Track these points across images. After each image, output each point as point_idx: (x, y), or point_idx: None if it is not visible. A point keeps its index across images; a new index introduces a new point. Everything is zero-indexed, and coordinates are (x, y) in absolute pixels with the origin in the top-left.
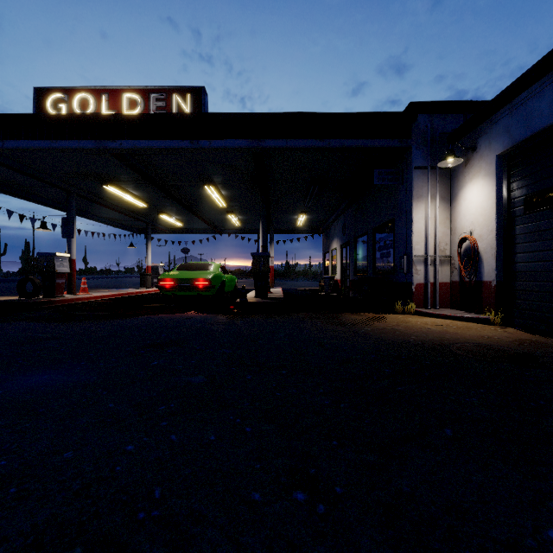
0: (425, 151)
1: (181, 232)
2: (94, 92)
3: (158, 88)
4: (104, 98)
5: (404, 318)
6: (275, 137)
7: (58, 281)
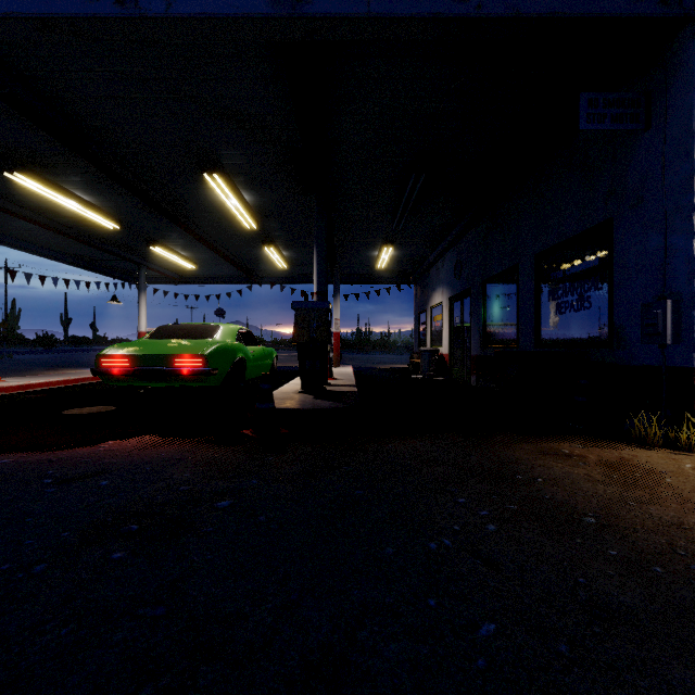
0: None
1: (200, 280)
2: None
3: None
4: None
5: None
6: None
7: None
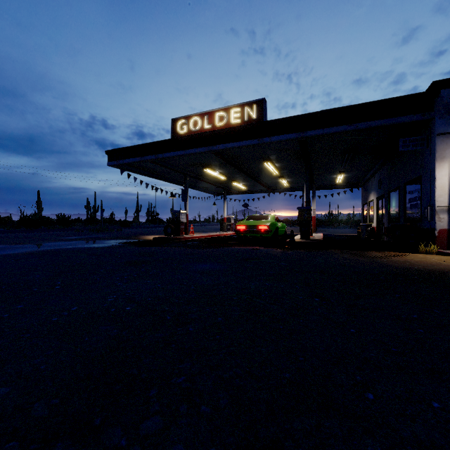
0: (449, 119)
1: (245, 192)
2: (200, 115)
3: (236, 105)
4: (205, 118)
5: (423, 256)
6: (314, 128)
7: (181, 227)
